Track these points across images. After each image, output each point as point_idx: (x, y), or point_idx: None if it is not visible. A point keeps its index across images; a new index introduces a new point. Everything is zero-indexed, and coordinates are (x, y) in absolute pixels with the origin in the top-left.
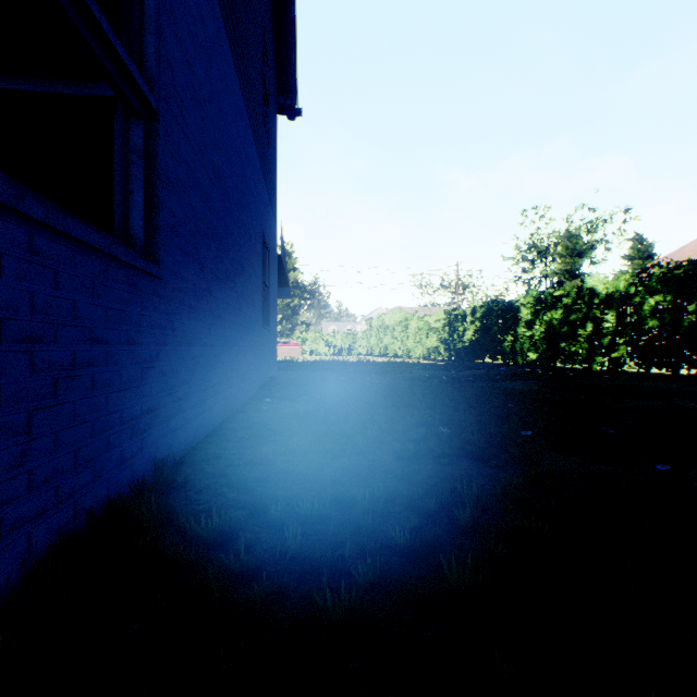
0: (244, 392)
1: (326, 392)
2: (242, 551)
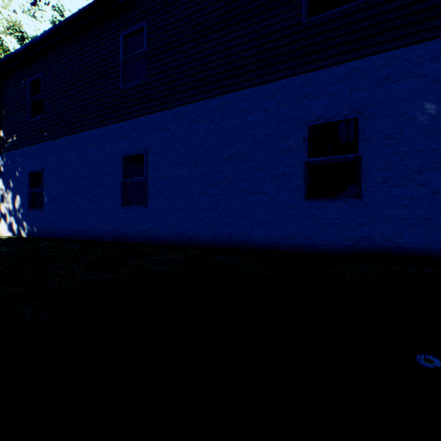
0: None
1: None
2: None
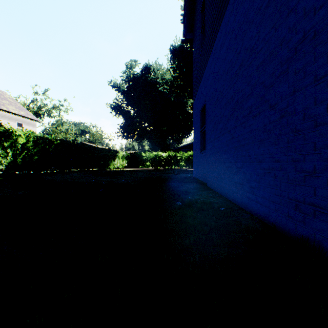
0: (238, 197)
1: (175, 207)
2: (185, 180)
